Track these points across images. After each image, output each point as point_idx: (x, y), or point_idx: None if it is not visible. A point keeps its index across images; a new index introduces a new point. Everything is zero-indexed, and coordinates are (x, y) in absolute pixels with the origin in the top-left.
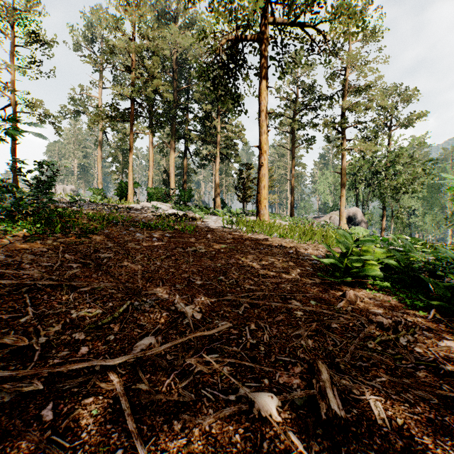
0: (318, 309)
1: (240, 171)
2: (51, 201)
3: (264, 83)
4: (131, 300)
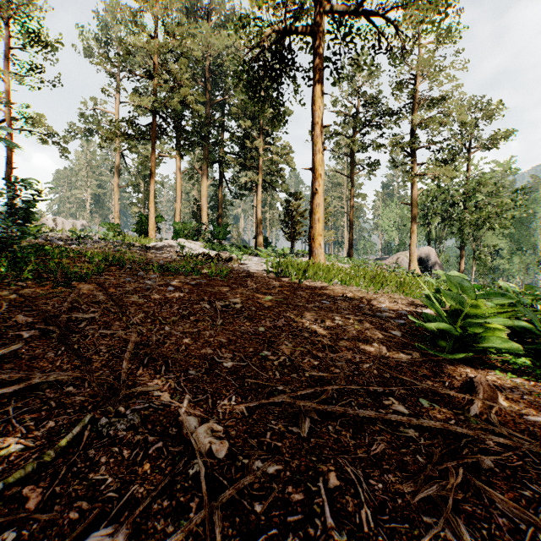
0: (446, 425)
1: (287, 202)
2: (25, 234)
3: (318, 88)
4: (96, 411)
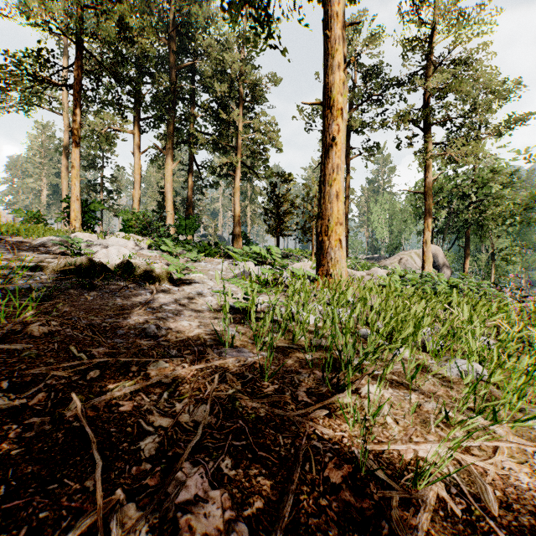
0: None
1: (272, 185)
2: None
3: None
4: None
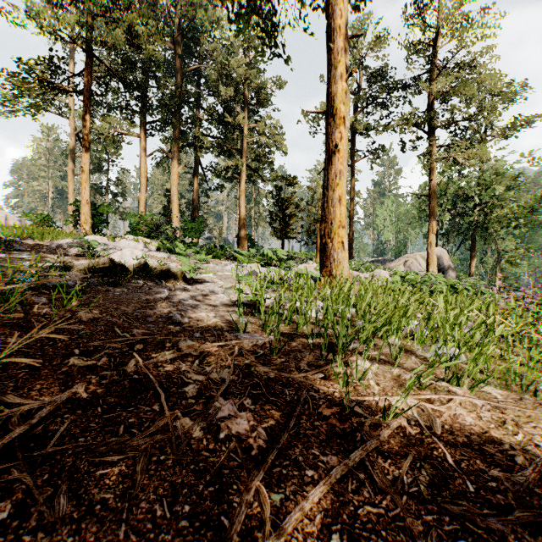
0: None
1: (277, 188)
2: None
3: None
4: None
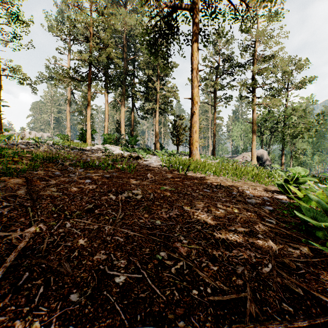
0: None
1: (174, 121)
2: None
3: (195, 45)
4: None
